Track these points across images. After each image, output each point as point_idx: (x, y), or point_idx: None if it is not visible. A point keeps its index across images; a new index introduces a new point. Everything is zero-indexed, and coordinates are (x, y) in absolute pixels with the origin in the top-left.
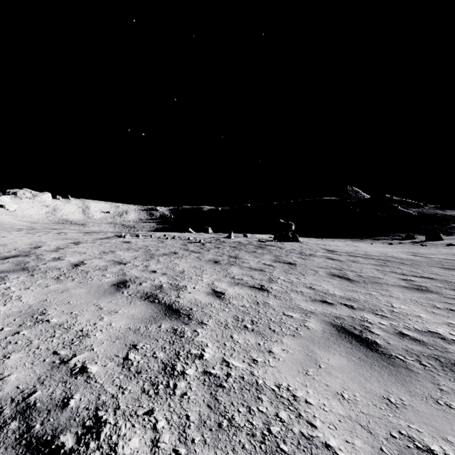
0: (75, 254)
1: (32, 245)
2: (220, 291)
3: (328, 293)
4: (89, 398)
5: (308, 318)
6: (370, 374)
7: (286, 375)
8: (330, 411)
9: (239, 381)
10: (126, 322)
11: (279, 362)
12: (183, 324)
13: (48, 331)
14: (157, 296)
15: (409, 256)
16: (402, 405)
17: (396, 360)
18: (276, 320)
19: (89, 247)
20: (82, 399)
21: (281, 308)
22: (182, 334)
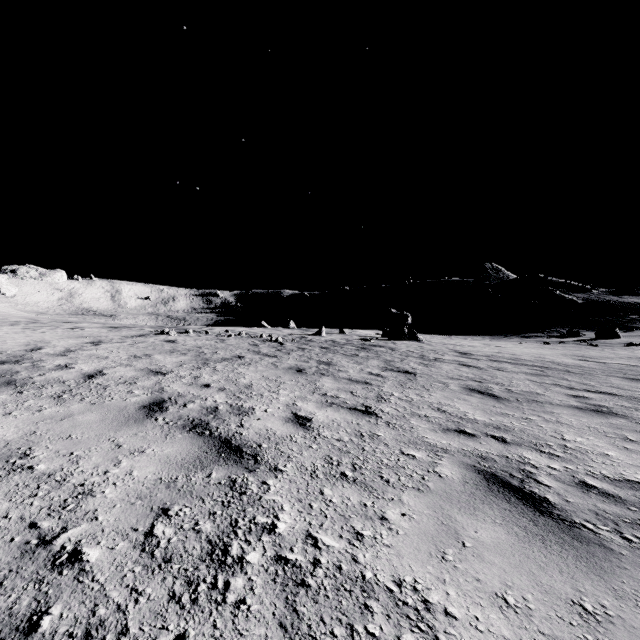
0: (90, 360)
1: (28, 346)
2: (304, 416)
3: (465, 418)
4: (77, 613)
5: (440, 458)
6: (546, 557)
7: (411, 562)
8: (487, 632)
9: (333, 574)
10: (156, 469)
11: (397, 538)
12: (245, 471)
13: (28, 486)
14: (209, 424)
15: (575, 361)
16: (606, 617)
17: (582, 530)
18: (390, 463)
19: (114, 348)
20: (63, 616)
21: (398, 443)
22: (243, 489)
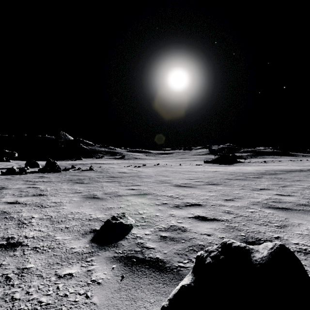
0: None
1: None
2: None
3: None
4: None
5: None
6: None
7: None
8: None
9: None
10: None
11: None
12: None
13: None
14: None
15: (43, 163)
16: None
17: None
18: None
19: None
20: None
21: None
22: None
